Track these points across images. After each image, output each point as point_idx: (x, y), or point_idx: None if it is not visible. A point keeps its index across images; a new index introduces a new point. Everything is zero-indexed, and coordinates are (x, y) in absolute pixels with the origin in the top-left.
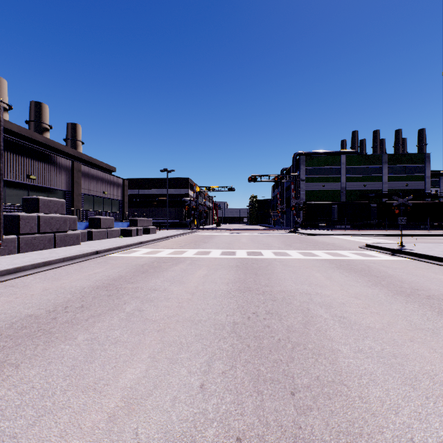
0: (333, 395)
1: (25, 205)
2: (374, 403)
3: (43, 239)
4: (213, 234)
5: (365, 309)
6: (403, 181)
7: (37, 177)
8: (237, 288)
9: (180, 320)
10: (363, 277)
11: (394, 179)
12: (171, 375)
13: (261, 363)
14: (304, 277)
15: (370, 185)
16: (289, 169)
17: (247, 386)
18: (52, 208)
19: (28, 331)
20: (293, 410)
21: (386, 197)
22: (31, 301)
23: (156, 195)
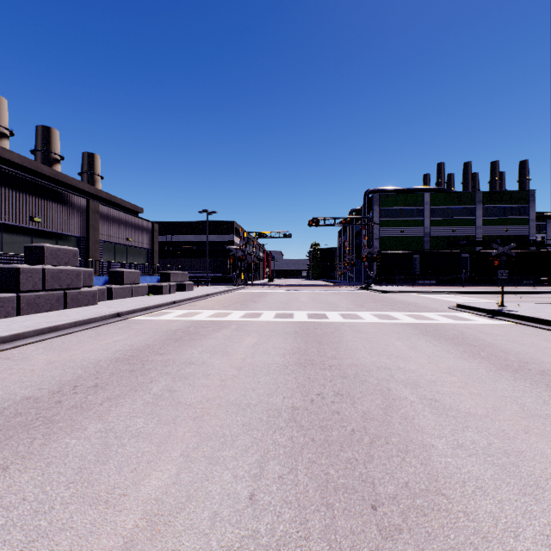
0: (428, 510)
1: (28, 255)
2: (485, 521)
3: (50, 298)
4: (265, 291)
5: (463, 389)
6: (502, 225)
7: (43, 220)
8: (296, 362)
9: (222, 403)
10: (456, 347)
11: (490, 223)
12: (210, 481)
13: (330, 464)
14: (381, 346)
15: (461, 231)
16: (360, 211)
17: (312, 497)
18: (62, 258)
19: (23, 420)
20: (376, 531)
21: (480, 245)
22: (30, 378)
23: (193, 243)
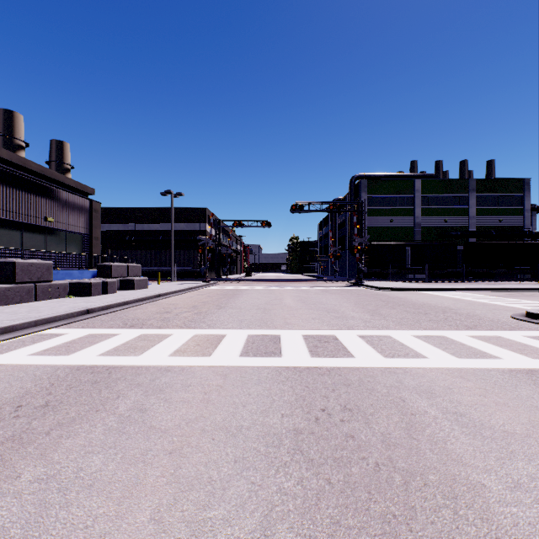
0: None
1: None
2: None
3: None
4: (239, 288)
5: None
6: (496, 216)
7: None
8: None
9: None
10: None
11: (484, 213)
12: None
13: None
14: None
15: (453, 221)
16: (344, 200)
17: None
18: None
19: None
20: None
21: (475, 237)
22: None
23: (159, 232)
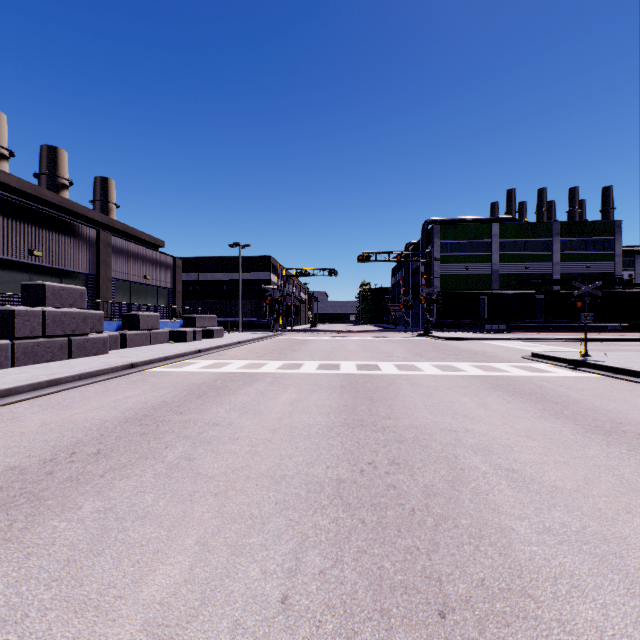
0: (512, 618)
1: (25, 295)
2: (586, 633)
3: (52, 346)
4: (306, 338)
5: (546, 457)
6: (583, 261)
7: (45, 254)
8: (343, 422)
9: (252, 475)
10: (534, 404)
11: (569, 258)
12: (232, 578)
13: (384, 555)
14: (444, 403)
15: (535, 268)
16: (417, 244)
17: (362, 600)
18: (66, 299)
19: (3, 496)
20: None
21: (558, 285)
22: (19, 443)
23: (223, 281)
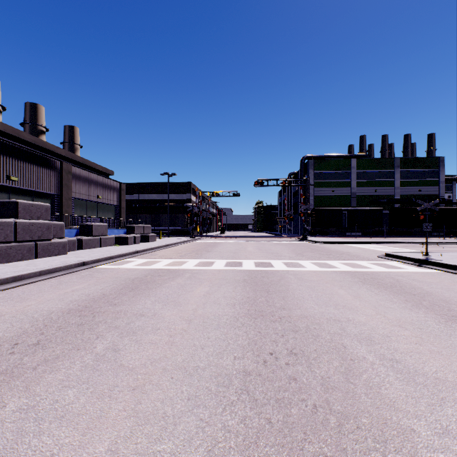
0: None
1: (2, 210)
2: None
3: (22, 249)
4: (217, 242)
5: (420, 346)
6: (416, 186)
7: (20, 179)
8: (246, 313)
9: (168, 367)
10: (397, 296)
11: (406, 184)
12: None
13: None
14: (326, 295)
15: (382, 191)
16: (297, 174)
17: None
18: (35, 212)
19: None
20: None
21: (398, 203)
22: None
23: (156, 200)
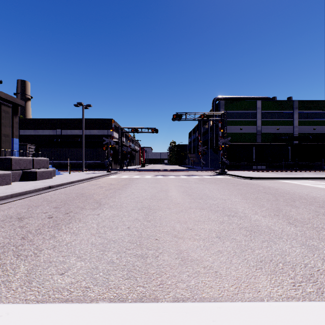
0: None
1: None
2: None
3: None
4: (132, 177)
5: None
6: (311, 126)
7: None
8: None
9: None
10: None
11: (303, 124)
12: None
13: None
14: None
15: (283, 129)
16: None
17: None
18: None
19: None
20: None
21: (298, 140)
22: None
23: (79, 136)
